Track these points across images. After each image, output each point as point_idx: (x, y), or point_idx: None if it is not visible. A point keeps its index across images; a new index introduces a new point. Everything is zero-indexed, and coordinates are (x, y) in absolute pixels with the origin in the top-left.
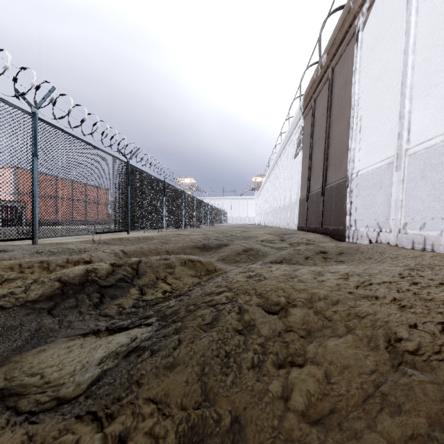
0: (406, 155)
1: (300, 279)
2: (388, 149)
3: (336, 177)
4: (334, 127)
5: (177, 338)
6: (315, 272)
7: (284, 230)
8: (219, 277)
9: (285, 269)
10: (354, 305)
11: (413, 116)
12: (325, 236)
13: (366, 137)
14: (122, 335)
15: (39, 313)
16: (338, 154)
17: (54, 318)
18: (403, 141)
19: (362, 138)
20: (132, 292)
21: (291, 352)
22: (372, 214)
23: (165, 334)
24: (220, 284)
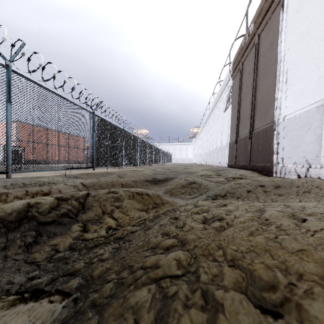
0: None
1: (280, 229)
2: (317, 94)
3: (263, 123)
4: (260, 83)
5: None
6: (288, 214)
7: (217, 167)
8: (166, 217)
9: (246, 209)
10: None
11: None
12: (253, 172)
13: (293, 86)
14: (21, 315)
15: None
16: (264, 104)
17: None
18: None
19: (288, 88)
20: (74, 229)
21: None
22: (301, 152)
23: None
24: (168, 230)
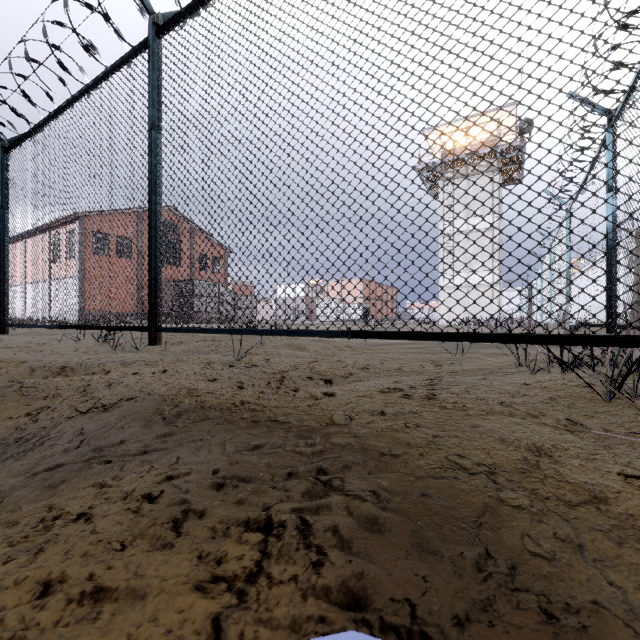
0: None
1: None
2: None
3: None
4: None
5: None
6: None
7: None
8: None
9: None
10: None
11: None
12: None
13: None
14: None
15: None
16: None
17: None
18: None
19: None
20: None
21: None
22: None
23: None
24: None
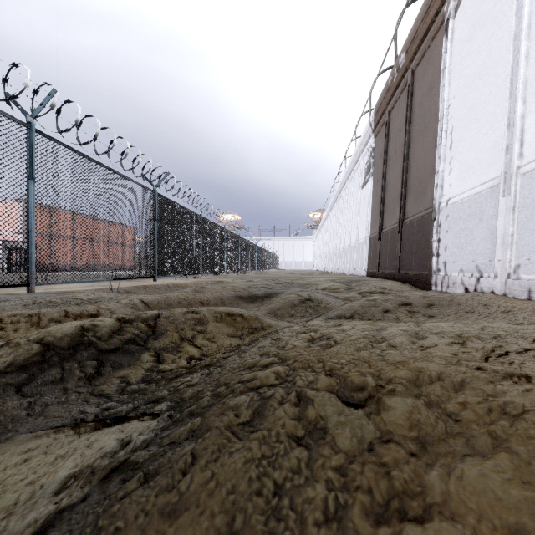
0: (517, 174)
1: (391, 345)
2: (492, 168)
3: (418, 209)
4: (414, 146)
5: (191, 450)
6: (410, 333)
7: (350, 277)
8: (267, 340)
9: (364, 328)
10: (494, 392)
11: (527, 122)
12: (403, 283)
13: (460, 154)
14: (112, 433)
15: (3, 392)
16: (420, 179)
17: (23, 400)
18: (514, 156)
19: (454, 156)
20: (145, 359)
21: (396, 488)
22: (469, 254)
23: (173, 439)
24: (268, 350)
